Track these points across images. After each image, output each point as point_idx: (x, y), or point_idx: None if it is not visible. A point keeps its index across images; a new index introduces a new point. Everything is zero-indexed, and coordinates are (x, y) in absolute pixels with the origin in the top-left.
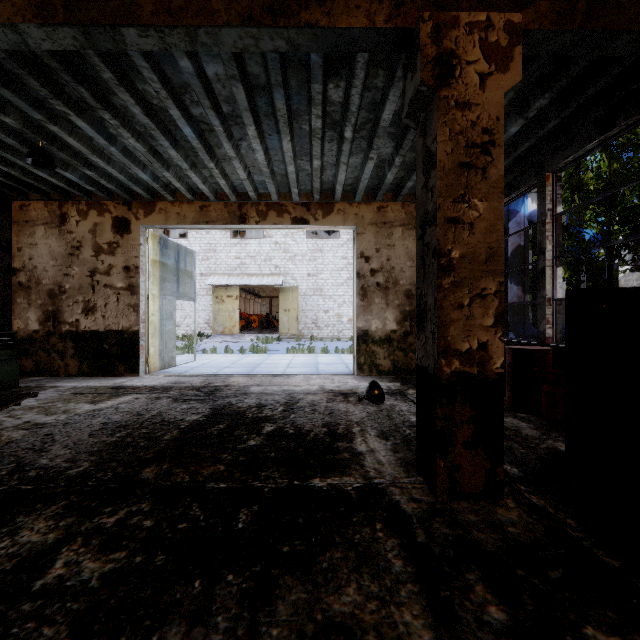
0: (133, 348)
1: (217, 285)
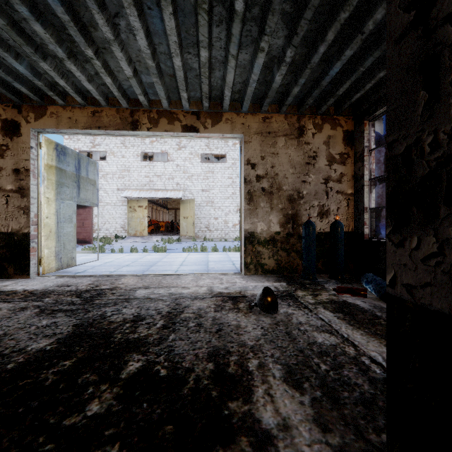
0: (23, 250)
1: (130, 198)
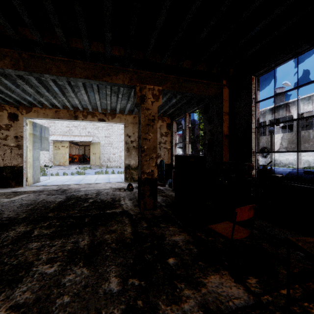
0: (20, 174)
1: (56, 140)
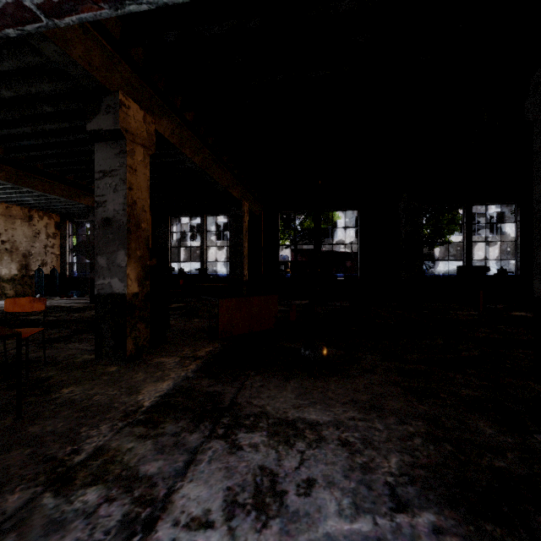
0: None
1: None
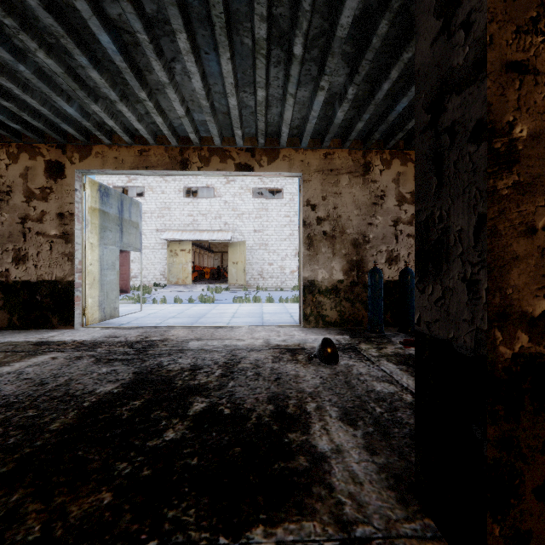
0: (67, 299)
1: (171, 240)
